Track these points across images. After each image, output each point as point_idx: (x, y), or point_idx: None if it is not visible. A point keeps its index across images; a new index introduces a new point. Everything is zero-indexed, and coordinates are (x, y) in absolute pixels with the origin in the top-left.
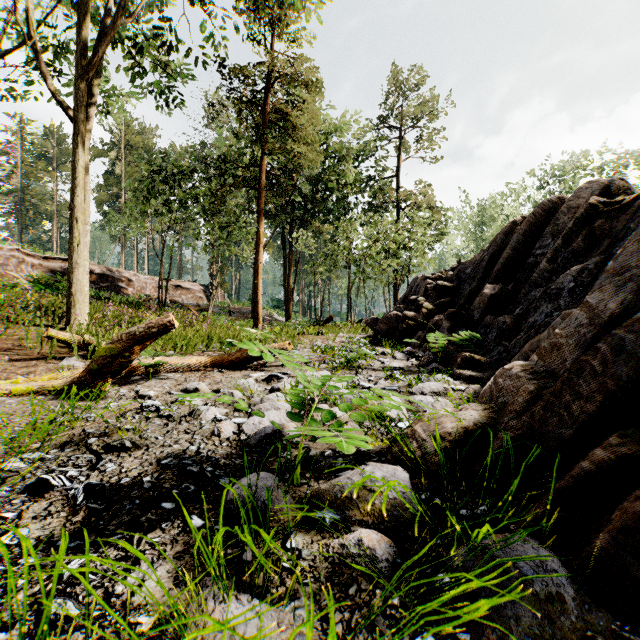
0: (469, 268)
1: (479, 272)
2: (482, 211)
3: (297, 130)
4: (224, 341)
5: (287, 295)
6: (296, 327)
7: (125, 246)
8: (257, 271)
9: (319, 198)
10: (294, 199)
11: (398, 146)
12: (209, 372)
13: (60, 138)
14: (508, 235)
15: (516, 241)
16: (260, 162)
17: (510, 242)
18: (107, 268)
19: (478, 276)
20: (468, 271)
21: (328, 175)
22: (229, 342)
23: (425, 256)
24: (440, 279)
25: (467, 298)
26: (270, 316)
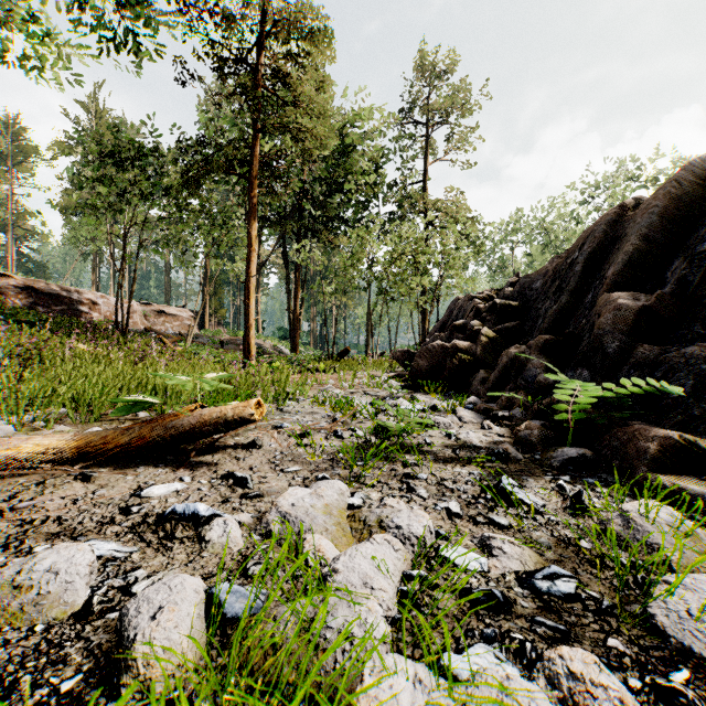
0: (538, 281)
1: (571, 281)
2: (519, 229)
3: (303, 105)
4: (118, 399)
5: (293, 322)
6: (301, 362)
7: (97, 263)
8: (248, 287)
9: (332, 203)
10: (302, 205)
11: (426, 147)
12: (54, 479)
13: (18, 132)
14: (614, 225)
15: (647, 225)
16: (252, 142)
17: (633, 229)
18: (63, 287)
19: (570, 287)
20: (537, 285)
21: (343, 174)
22: (128, 401)
23: (461, 275)
24: (490, 299)
25: (553, 320)
26: (274, 348)
